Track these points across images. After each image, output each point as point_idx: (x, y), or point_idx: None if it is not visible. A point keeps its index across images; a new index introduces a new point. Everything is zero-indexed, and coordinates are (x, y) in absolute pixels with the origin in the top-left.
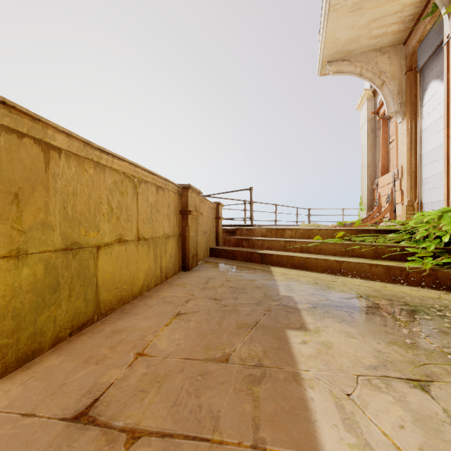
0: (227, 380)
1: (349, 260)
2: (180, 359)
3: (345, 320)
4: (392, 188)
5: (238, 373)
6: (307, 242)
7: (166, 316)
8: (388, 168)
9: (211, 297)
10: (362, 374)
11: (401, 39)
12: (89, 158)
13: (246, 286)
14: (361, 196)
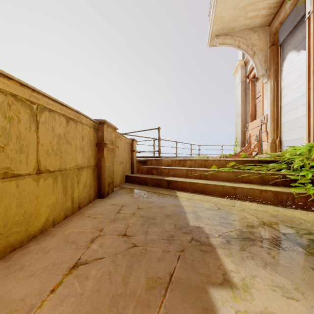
0: None
1: (242, 186)
2: None
3: (268, 263)
4: (260, 130)
5: None
6: (205, 171)
7: (59, 269)
8: (255, 116)
9: (121, 232)
10: None
11: (267, 22)
12: None
13: (157, 215)
14: (236, 136)
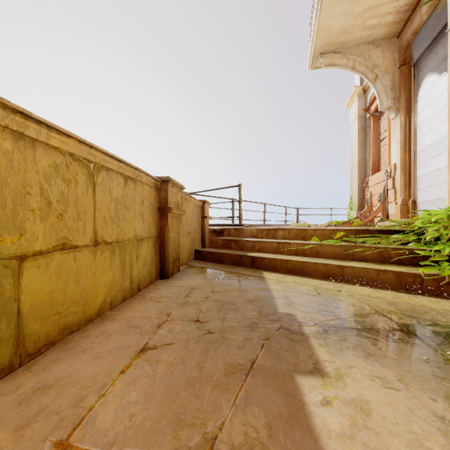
0: None
1: (353, 265)
2: None
3: (371, 354)
4: (385, 187)
5: None
6: (303, 244)
7: (126, 352)
8: (379, 166)
9: (192, 318)
10: None
11: (395, 32)
12: (1, 123)
13: (237, 299)
14: (350, 195)
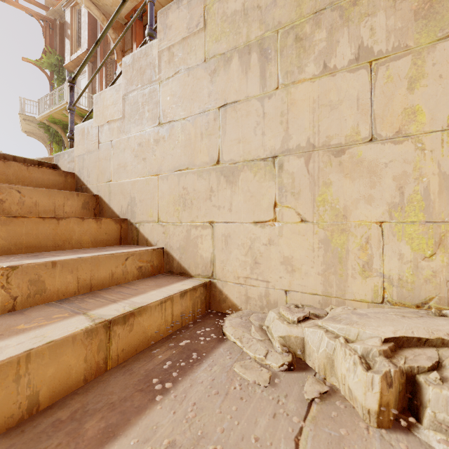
0: None
1: None
2: None
3: None
4: None
5: None
6: None
7: None
8: None
9: None
10: None
11: None
12: None
13: None
14: None
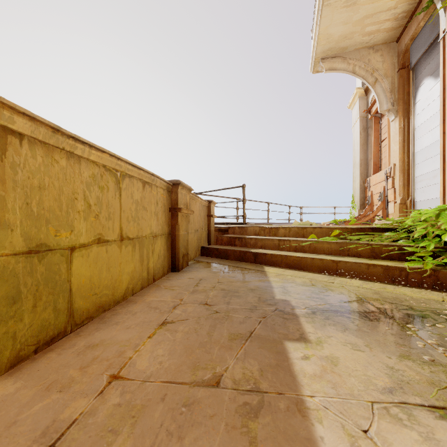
0: (217, 413)
1: (346, 260)
2: (162, 382)
3: (348, 329)
4: (385, 186)
5: (231, 402)
6: (302, 241)
7: (150, 325)
8: (380, 166)
9: (202, 302)
10: (377, 400)
11: (394, 37)
12: (60, 147)
13: (240, 288)
14: (353, 194)
